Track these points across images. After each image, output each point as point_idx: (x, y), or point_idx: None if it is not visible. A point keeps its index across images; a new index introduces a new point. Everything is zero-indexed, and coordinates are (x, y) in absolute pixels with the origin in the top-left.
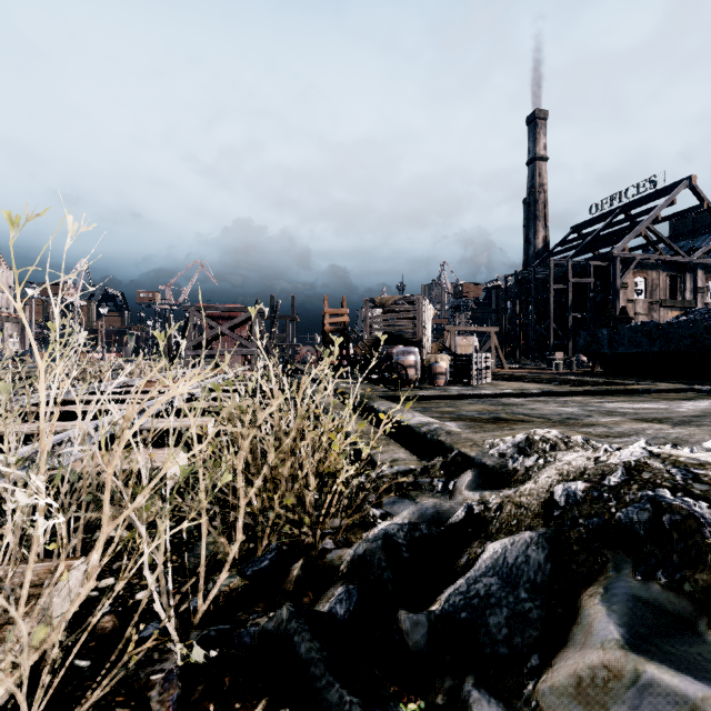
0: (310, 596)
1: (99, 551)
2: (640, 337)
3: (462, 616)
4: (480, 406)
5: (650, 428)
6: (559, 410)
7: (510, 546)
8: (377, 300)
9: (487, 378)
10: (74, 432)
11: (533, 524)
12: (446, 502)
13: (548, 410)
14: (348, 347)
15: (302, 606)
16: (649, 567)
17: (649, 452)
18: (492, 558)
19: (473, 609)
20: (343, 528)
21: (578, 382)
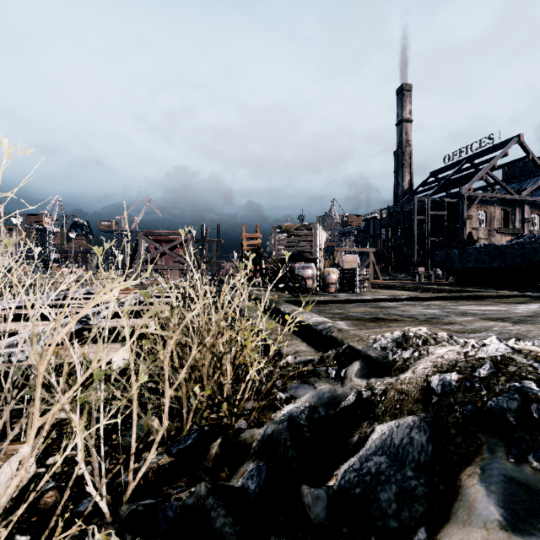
0: (226, 471)
1: (30, 443)
2: (483, 255)
3: (357, 491)
4: (363, 308)
5: (496, 325)
6: (424, 311)
7: (396, 428)
8: (283, 227)
9: (367, 287)
10: (38, 331)
11: (414, 409)
12: (339, 388)
13: (415, 311)
14: (260, 263)
15: (219, 480)
16: (520, 450)
17: (512, 348)
18: (381, 439)
19: (366, 485)
20: (255, 410)
21: (436, 290)
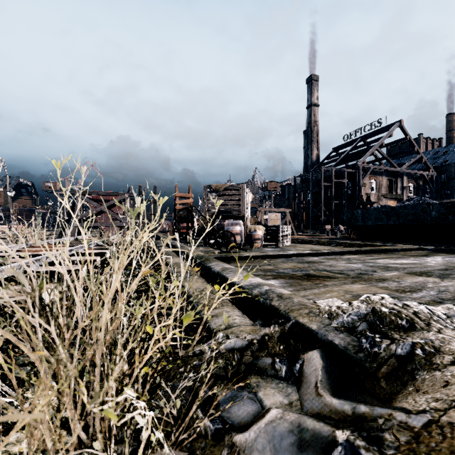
0: None
1: None
2: (381, 214)
3: None
4: (291, 263)
5: (427, 281)
6: (349, 266)
7: None
8: (213, 187)
9: (288, 242)
10: None
11: None
12: (306, 423)
13: (342, 266)
14: (192, 220)
15: None
16: None
17: None
18: None
19: None
20: None
21: (348, 244)
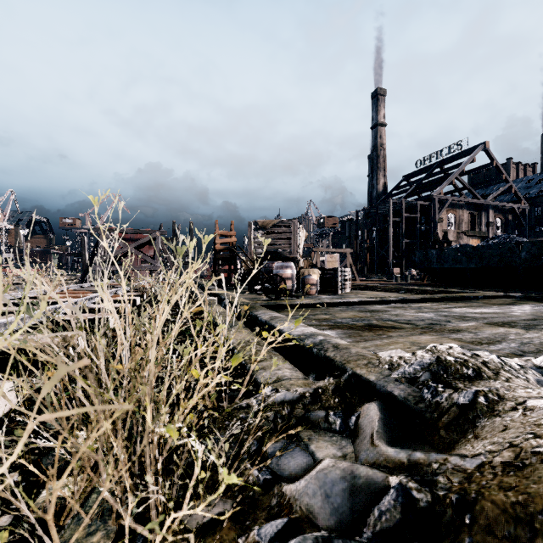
0: None
1: None
2: (461, 256)
3: None
4: (351, 312)
5: (509, 332)
6: (419, 316)
7: None
8: (259, 223)
9: (348, 288)
10: None
11: None
12: (359, 470)
13: (410, 316)
14: (235, 263)
15: None
16: None
17: None
18: None
19: None
20: None
21: (419, 291)
